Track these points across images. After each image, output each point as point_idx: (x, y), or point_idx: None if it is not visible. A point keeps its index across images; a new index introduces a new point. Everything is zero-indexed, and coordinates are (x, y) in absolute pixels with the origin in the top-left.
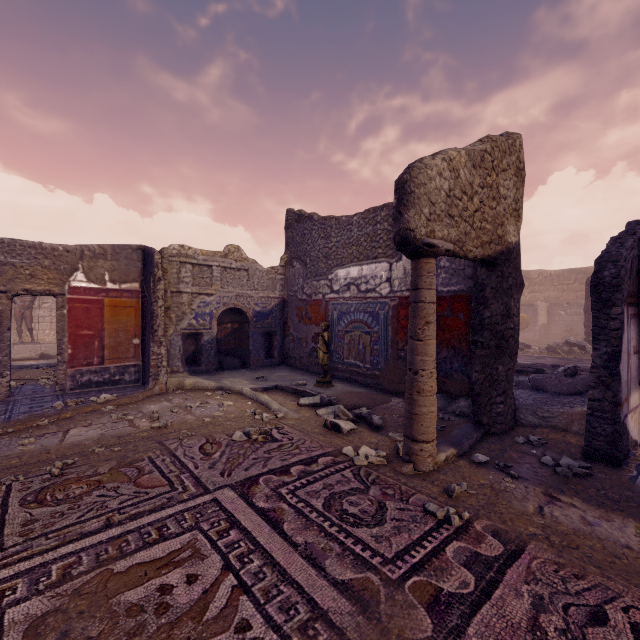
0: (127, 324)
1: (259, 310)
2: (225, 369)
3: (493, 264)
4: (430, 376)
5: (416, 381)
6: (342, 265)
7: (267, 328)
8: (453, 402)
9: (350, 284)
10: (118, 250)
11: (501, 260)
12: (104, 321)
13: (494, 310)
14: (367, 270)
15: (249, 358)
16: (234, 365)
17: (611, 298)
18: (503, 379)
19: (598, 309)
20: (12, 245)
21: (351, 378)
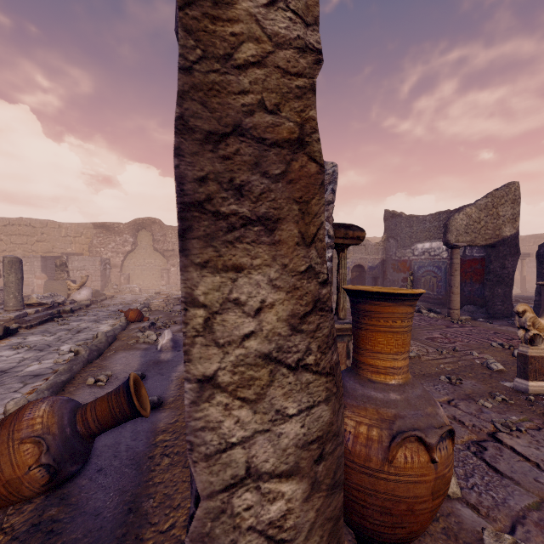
0: None
1: (370, 265)
2: None
3: (493, 246)
4: (456, 288)
5: (451, 289)
6: (420, 242)
7: (374, 275)
8: (481, 309)
9: (424, 252)
10: None
11: (497, 245)
12: None
13: (495, 265)
14: (434, 245)
15: None
16: None
17: (543, 261)
18: (501, 295)
19: (538, 265)
20: None
21: (425, 300)
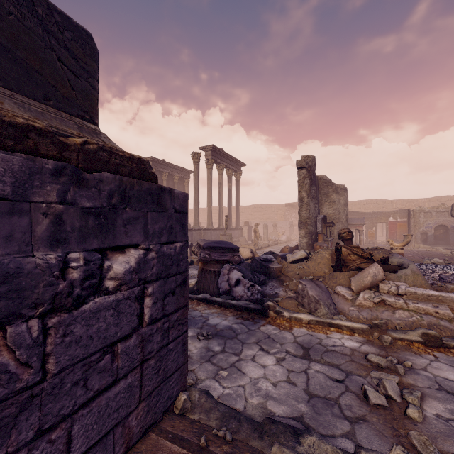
0: (403, 229)
1: (453, 225)
2: (437, 245)
3: None
4: None
5: None
6: None
7: None
8: None
9: None
10: (400, 210)
11: None
12: (397, 229)
13: None
14: None
15: (449, 242)
16: (442, 244)
17: None
18: None
19: None
20: (377, 213)
21: None
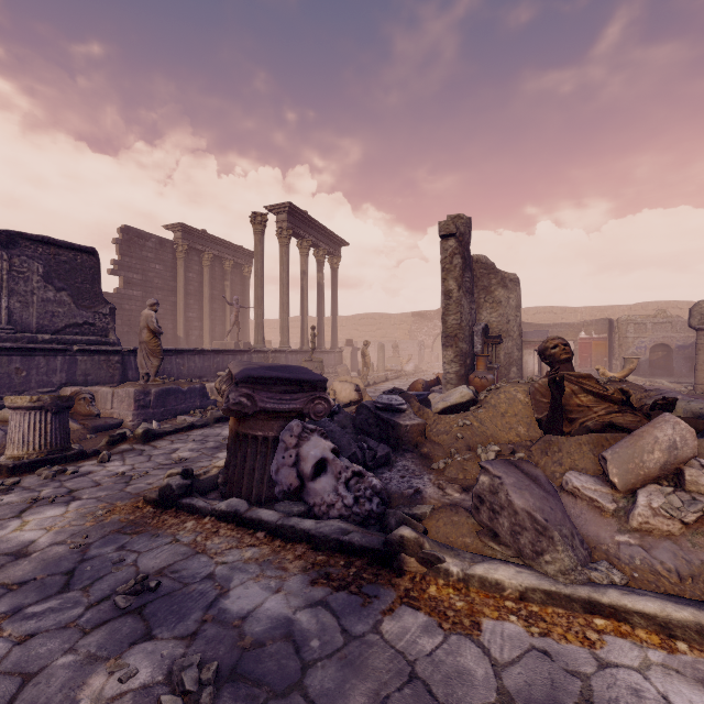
0: (601, 352)
1: (680, 344)
2: (655, 376)
3: None
4: (700, 365)
5: (695, 367)
6: None
7: (687, 355)
8: None
9: None
10: (597, 321)
11: None
12: (591, 351)
13: None
14: None
15: (672, 371)
16: (661, 374)
17: None
18: None
19: None
20: (560, 325)
21: None
